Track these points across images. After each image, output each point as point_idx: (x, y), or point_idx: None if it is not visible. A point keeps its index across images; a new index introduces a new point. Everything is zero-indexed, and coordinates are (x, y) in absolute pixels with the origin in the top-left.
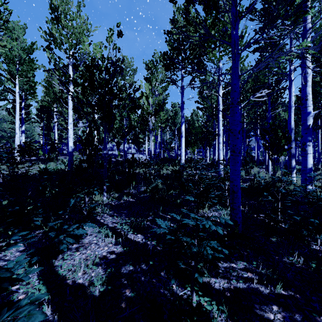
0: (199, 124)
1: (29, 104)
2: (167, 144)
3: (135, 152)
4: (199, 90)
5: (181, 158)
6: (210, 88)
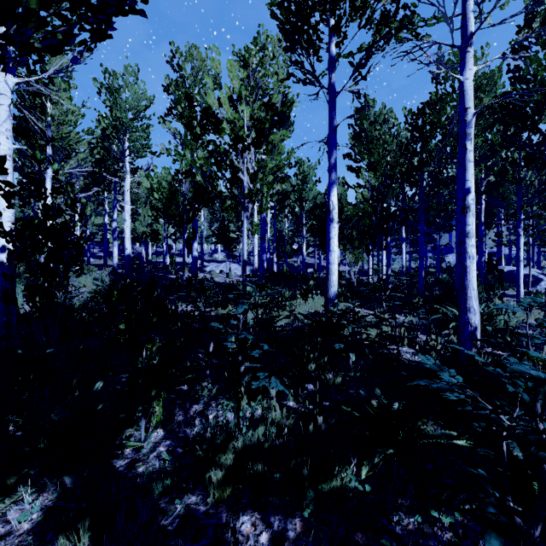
0: (366, 194)
1: None
2: (284, 243)
3: (224, 259)
4: (353, 131)
5: (329, 279)
6: (379, 123)
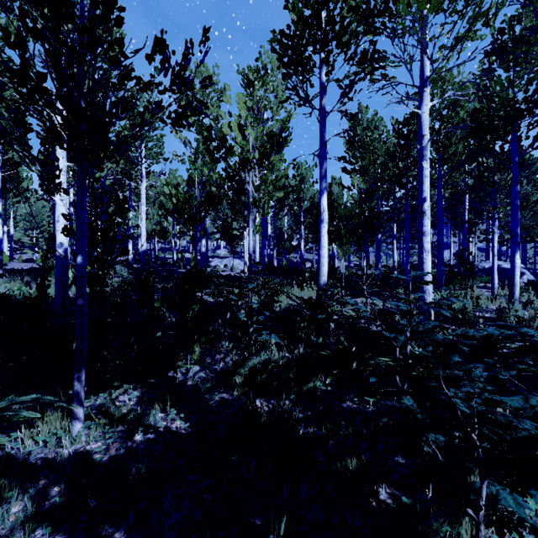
0: (355, 196)
1: (16, 161)
2: (284, 240)
3: (227, 255)
4: (348, 136)
5: (320, 270)
6: (370, 129)
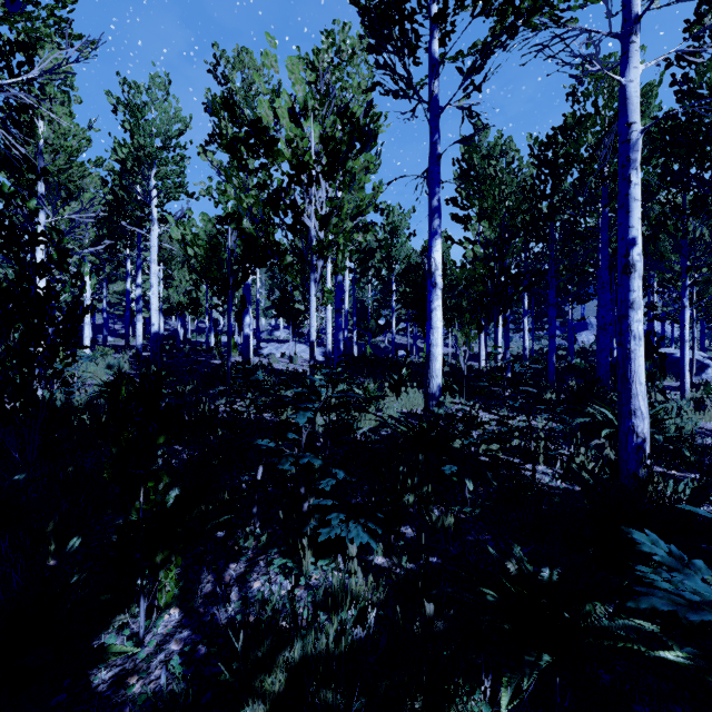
0: (478, 250)
1: None
2: (367, 317)
3: (288, 338)
4: (459, 168)
5: (430, 367)
6: (494, 156)
